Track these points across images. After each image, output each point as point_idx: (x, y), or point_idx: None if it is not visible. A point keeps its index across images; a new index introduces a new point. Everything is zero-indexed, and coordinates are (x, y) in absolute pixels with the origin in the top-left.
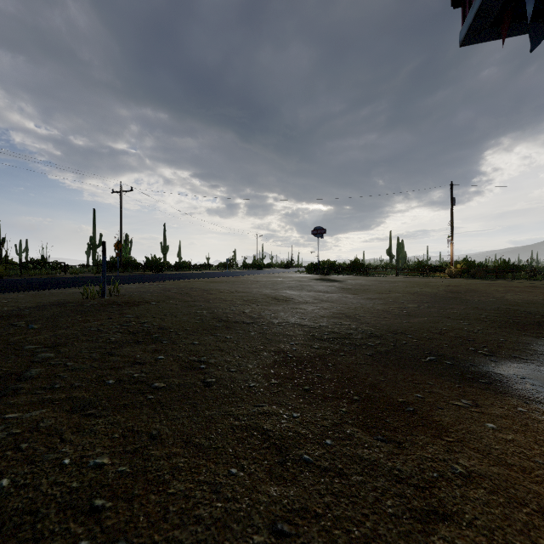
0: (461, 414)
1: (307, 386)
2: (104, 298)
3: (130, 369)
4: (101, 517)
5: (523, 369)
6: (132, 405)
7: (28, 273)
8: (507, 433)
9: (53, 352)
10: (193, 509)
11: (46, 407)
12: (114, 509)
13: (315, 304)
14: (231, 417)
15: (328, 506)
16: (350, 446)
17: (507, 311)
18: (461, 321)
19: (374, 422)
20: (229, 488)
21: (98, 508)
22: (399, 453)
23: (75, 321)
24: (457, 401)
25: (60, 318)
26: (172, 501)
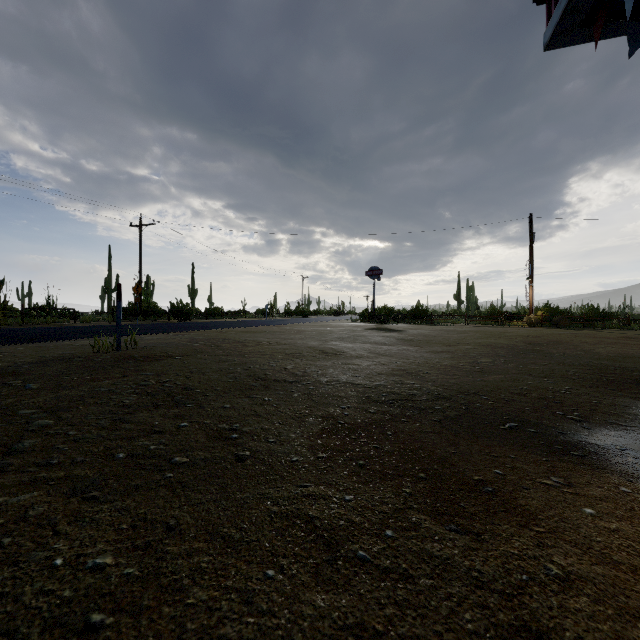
0: (551, 496)
1: (362, 460)
2: (118, 352)
3: (146, 439)
4: (98, 638)
5: (622, 438)
6: (146, 485)
7: (31, 321)
8: (610, 521)
9: (52, 418)
10: (217, 627)
11: (39, 489)
12: (115, 627)
13: (371, 359)
14: (268, 501)
15: (390, 620)
16: (416, 539)
17: (598, 367)
18: (545, 379)
19: (445, 506)
20: (264, 597)
21: (95, 626)
22: (477, 548)
23: (82, 380)
24: (546, 479)
25: (65, 376)
26: (190, 615)
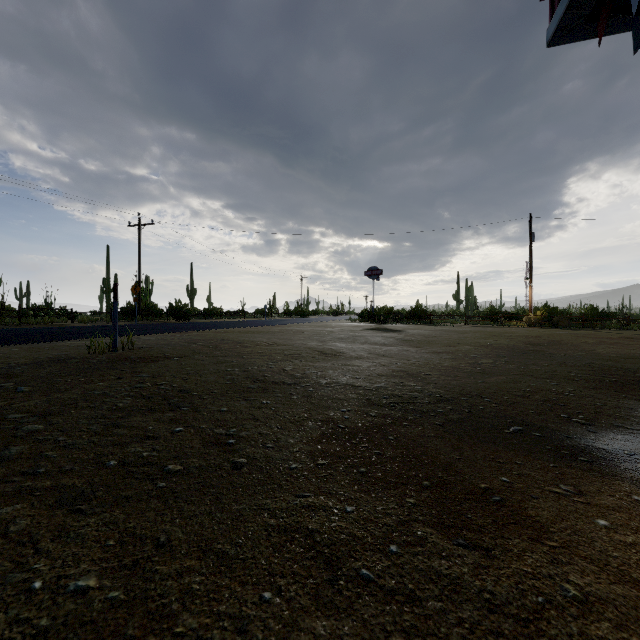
0: (562, 506)
1: (363, 467)
2: (115, 353)
3: (139, 445)
4: None
5: (629, 442)
6: (136, 496)
7: (28, 321)
8: (626, 534)
9: (42, 423)
10: None
11: (23, 500)
12: None
13: (371, 360)
14: (266, 513)
15: None
16: (423, 555)
17: (600, 368)
18: (548, 381)
19: (452, 518)
20: (259, 624)
21: None
22: (488, 565)
23: (76, 382)
24: (555, 487)
25: (58, 378)
26: None
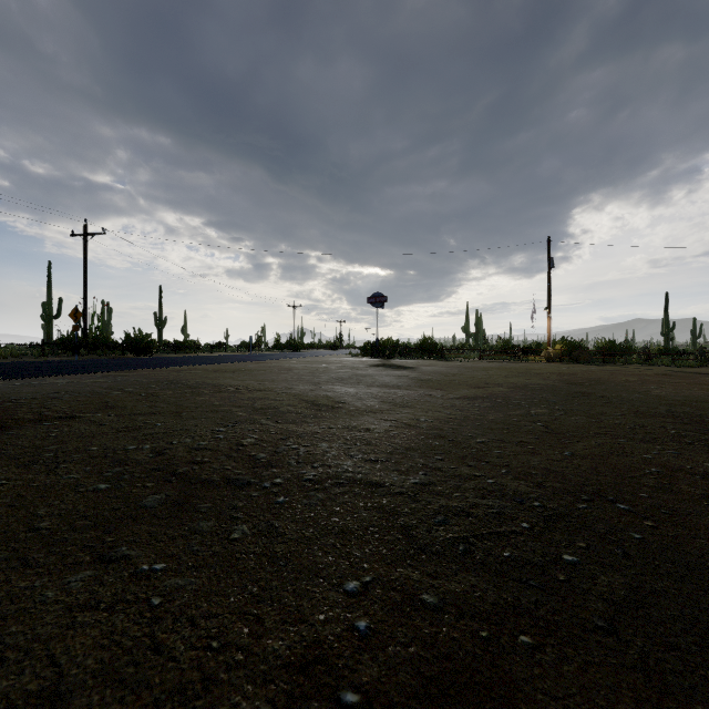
0: None
1: None
2: None
3: None
4: None
5: None
6: None
7: None
8: None
9: None
10: None
11: None
12: None
13: (387, 414)
14: None
15: None
16: None
17: (690, 419)
18: (659, 447)
19: None
20: None
21: None
22: None
23: None
24: None
25: None
26: None
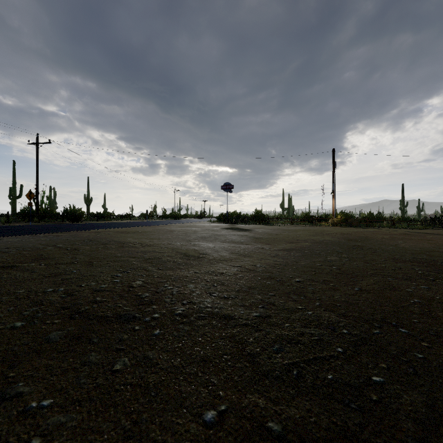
0: None
1: None
2: None
3: None
4: None
5: None
6: None
7: None
8: None
9: None
10: None
11: None
12: None
13: (234, 262)
14: None
15: None
16: None
17: (428, 263)
18: (414, 283)
19: None
20: None
21: None
22: None
23: None
24: None
25: None
26: None
